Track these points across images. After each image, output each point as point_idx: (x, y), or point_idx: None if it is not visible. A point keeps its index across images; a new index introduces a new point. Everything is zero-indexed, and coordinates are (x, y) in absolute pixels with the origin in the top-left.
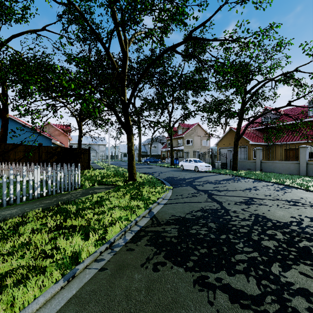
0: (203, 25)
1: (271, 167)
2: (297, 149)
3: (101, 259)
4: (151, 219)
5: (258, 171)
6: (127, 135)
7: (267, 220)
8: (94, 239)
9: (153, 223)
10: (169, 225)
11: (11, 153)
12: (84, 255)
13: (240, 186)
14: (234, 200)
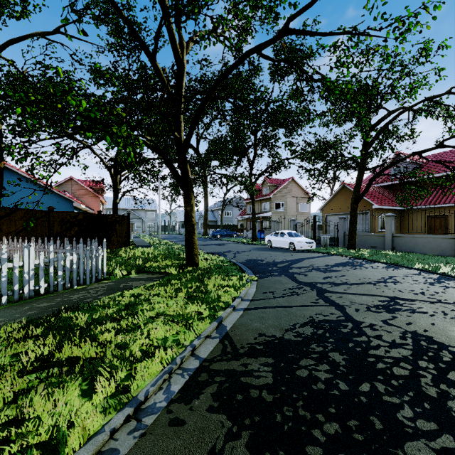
0: (309, 7)
1: (409, 243)
2: (447, 217)
3: (111, 451)
4: (221, 342)
5: (389, 250)
6: (184, 193)
7: (439, 346)
8: (103, 397)
9: (225, 352)
10: (255, 357)
11: (4, 222)
12: (75, 442)
13: (367, 275)
14: (364, 303)
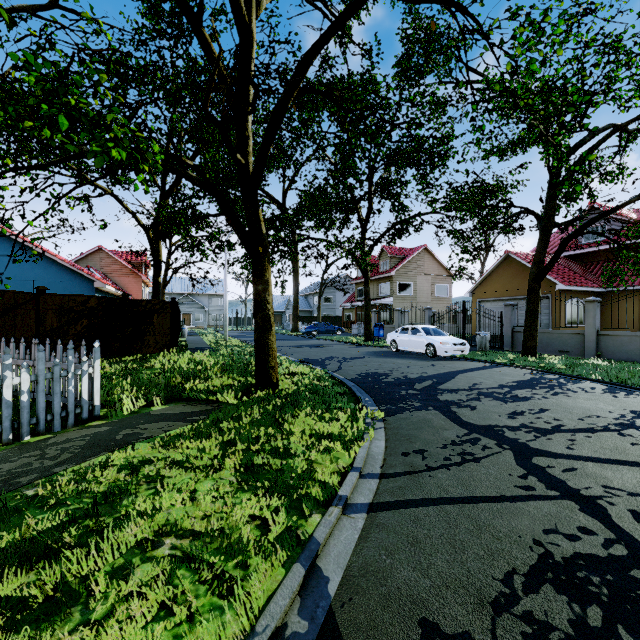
0: None
1: (627, 346)
2: None
3: None
4: None
5: (595, 358)
6: (253, 261)
7: None
8: None
9: None
10: None
11: None
12: None
13: (587, 409)
14: (638, 490)
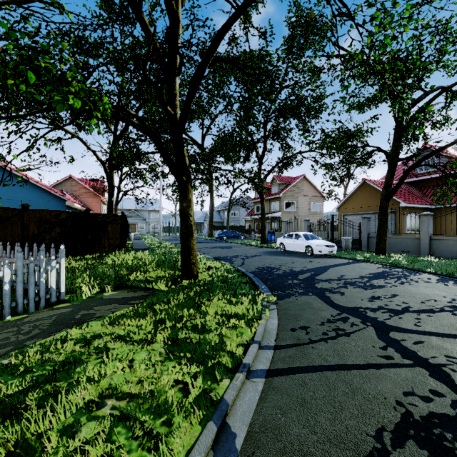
0: None
1: (452, 248)
2: None
3: None
4: None
5: (429, 256)
6: (179, 185)
7: None
8: None
9: None
10: None
11: None
12: None
13: (427, 294)
14: None
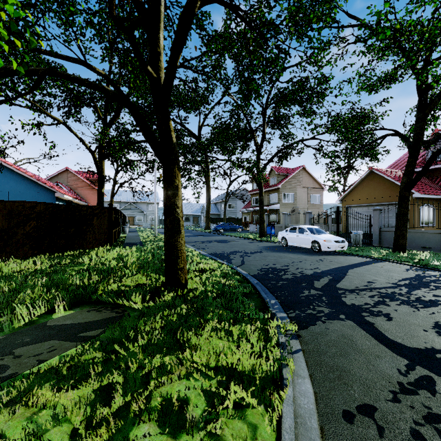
0: None
1: None
2: None
3: None
4: None
5: None
6: (163, 167)
7: None
8: None
9: None
10: None
11: None
12: None
13: None
14: None
